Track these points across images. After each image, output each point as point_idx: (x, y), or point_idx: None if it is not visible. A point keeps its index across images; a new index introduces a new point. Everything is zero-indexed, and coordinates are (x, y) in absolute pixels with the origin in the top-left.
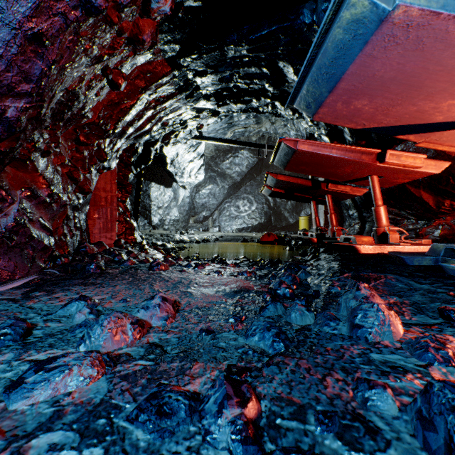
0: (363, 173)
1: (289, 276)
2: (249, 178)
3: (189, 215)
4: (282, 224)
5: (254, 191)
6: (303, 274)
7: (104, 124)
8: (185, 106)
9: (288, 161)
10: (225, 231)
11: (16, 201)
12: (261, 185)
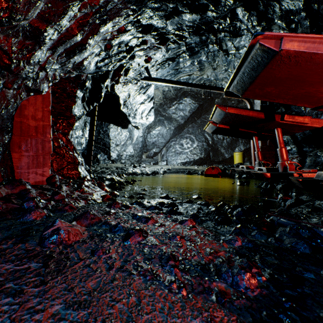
0: None
1: None
2: (191, 121)
3: (142, 152)
4: (219, 158)
5: (195, 132)
6: None
7: None
8: (126, 10)
9: (254, 79)
10: (171, 164)
11: None
12: (201, 126)
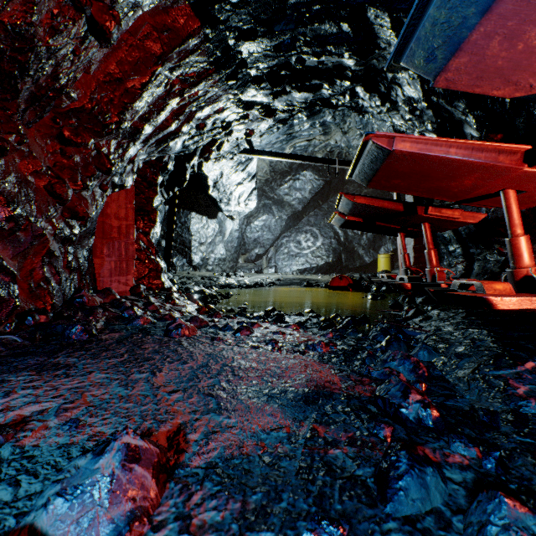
0: (493, 186)
1: (406, 361)
2: (313, 206)
3: (238, 253)
4: (355, 264)
5: (320, 222)
6: (426, 353)
7: (100, 113)
8: (227, 96)
9: (376, 171)
10: (283, 273)
11: None
12: (329, 214)
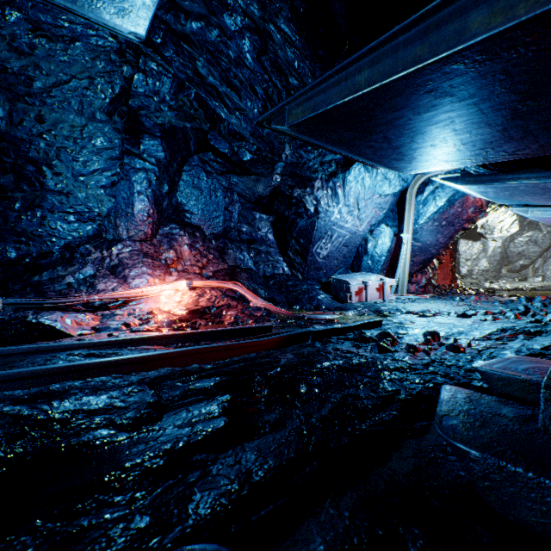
0: None
1: None
2: None
3: (500, 265)
4: None
5: None
6: None
7: None
8: (493, 213)
9: None
10: (550, 281)
11: (429, 270)
12: None
